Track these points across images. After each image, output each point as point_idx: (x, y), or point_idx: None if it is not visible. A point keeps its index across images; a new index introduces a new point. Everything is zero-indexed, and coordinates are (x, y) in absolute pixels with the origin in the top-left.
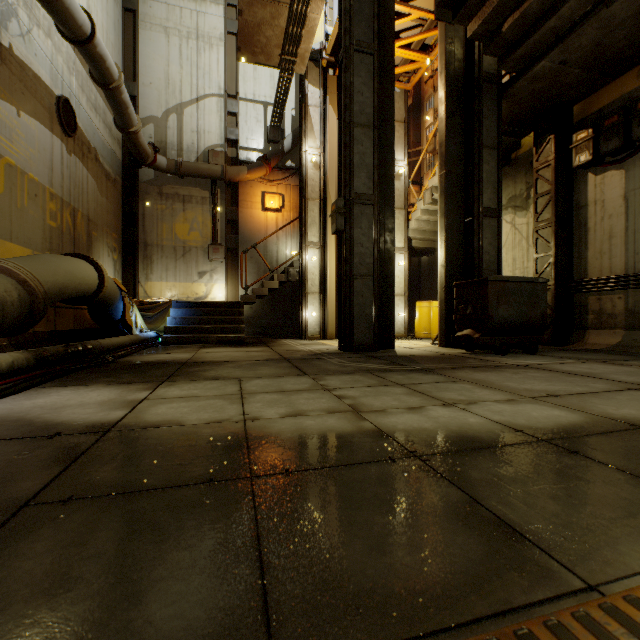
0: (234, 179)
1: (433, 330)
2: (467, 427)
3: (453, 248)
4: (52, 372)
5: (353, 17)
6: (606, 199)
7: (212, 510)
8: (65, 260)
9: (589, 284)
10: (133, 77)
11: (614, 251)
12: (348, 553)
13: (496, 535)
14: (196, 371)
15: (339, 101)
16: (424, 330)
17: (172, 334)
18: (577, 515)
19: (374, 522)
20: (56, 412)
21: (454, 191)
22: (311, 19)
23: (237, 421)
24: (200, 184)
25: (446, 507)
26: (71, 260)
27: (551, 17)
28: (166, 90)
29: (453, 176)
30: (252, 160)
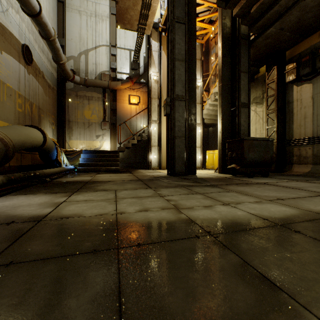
0: (114, 88)
1: (215, 165)
2: (237, 217)
3: (225, 123)
4: (15, 187)
5: (175, 4)
6: (302, 98)
7: (93, 270)
8: (25, 128)
9: (294, 141)
10: (62, 36)
11: (307, 125)
12: (173, 300)
13: (261, 286)
14: (93, 186)
15: (167, 48)
16: (210, 165)
17: (82, 167)
18: (306, 272)
19: (189, 277)
20: (14, 209)
21: (226, 94)
22: (153, 6)
23: (112, 214)
24: (97, 90)
25: (230, 267)
26: (28, 128)
27: (275, 5)
28: (79, 42)
29: (225, 86)
30: (123, 78)
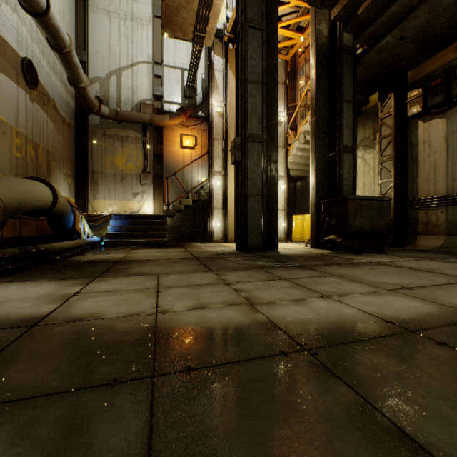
0: (159, 124)
1: (305, 236)
2: (345, 318)
3: (321, 175)
4: (5, 270)
5: (247, 1)
6: (432, 140)
7: (107, 421)
8: (24, 182)
9: (419, 202)
10: (83, 47)
11: (438, 178)
12: None
13: (400, 452)
14: (125, 268)
15: (237, 64)
16: (299, 236)
17: (112, 239)
18: None
19: (272, 435)
20: None
21: (321, 133)
22: (216, 5)
23: (150, 314)
24: (134, 128)
25: (342, 412)
26: (30, 182)
27: (394, 3)
28: (108, 58)
29: (321, 122)
30: (173, 110)
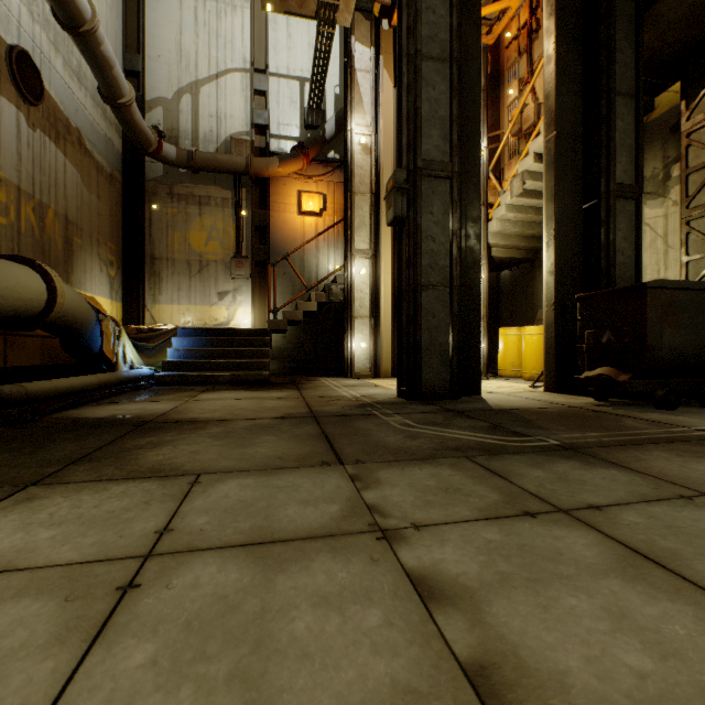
0: (262, 174)
1: (526, 366)
2: None
3: (567, 246)
4: None
5: None
6: None
7: None
8: None
9: None
10: (137, 49)
11: None
12: None
13: None
14: (138, 447)
15: (398, 28)
16: (511, 366)
17: (172, 371)
18: None
19: None
20: None
21: (568, 162)
22: None
23: None
24: (220, 182)
25: None
26: None
27: None
28: (178, 65)
29: (567, 140)
30: (285, 151)
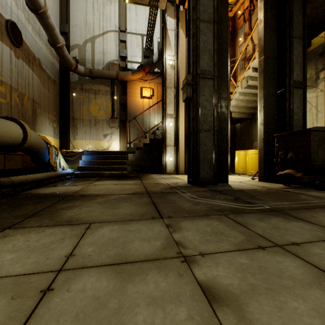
0: (124, 79)
1: (248, 169)
2: None
3: (269, 111)
4: None
5: None
6: None
7: None
8: None
9: None
10: (66, 22)
11: None
12: None
13: None
14: (62, 208)
15: (188, 7)
16: (241, 169)
17: (82, 171)
18: None
19: None
20: None
21: (270, 71)
22: None
23: None
24: (104, 83)
25: None
26: None
27: None
28: (85, 29)
29: (269, 60)
30: (134, 68)
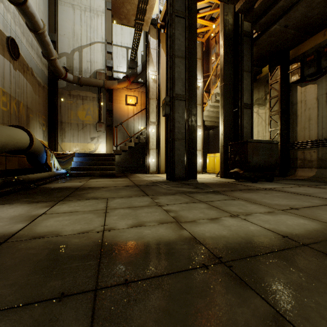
0: (110, 87)
1: (216, 169)
2: (251, 234)
3: (227, 125)
4: None
5: None
6: (307, 100)
7: None
8: (7, 128)
9: (298, 144)
10: (54, 31)
11: (311, 127)
12: None
13: None
14: (82, 193)
15: (166, 43)
16: (211, 169)
17: (75, 171)
18: None
19: None
20: None
21: (228, 94)
22: (151, 0)
23: (98, 231)
24: (92, 90)
25: (258, 325)
26: (11, 129)
27: (281, 0)
28: (73, 38)
29: (227, 86)
30: (120, 78)
